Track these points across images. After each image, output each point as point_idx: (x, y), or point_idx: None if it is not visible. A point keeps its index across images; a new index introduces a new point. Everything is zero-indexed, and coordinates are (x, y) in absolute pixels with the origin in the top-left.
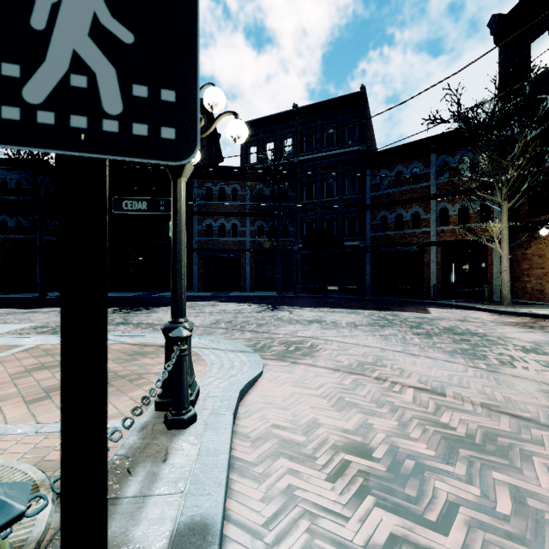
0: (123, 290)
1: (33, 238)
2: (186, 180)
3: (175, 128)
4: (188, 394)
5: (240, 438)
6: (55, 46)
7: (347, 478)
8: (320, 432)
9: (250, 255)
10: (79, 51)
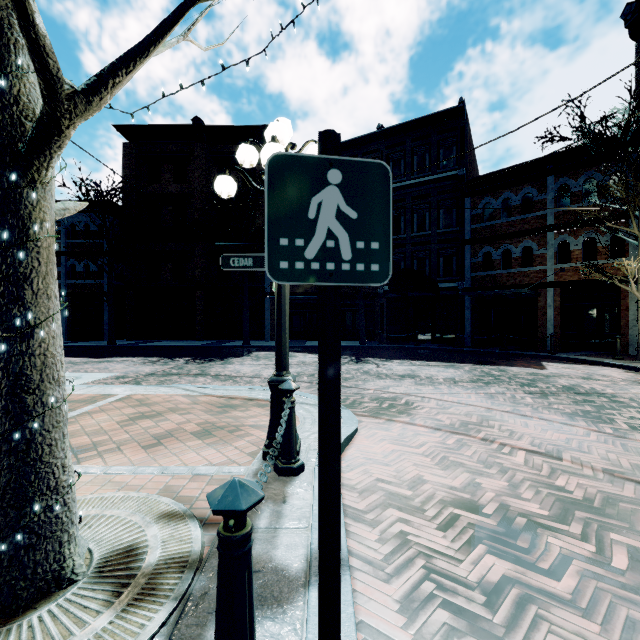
0: (190, 338)
1: (101, 283)
2: None
3: (378, 264)
4: (296, 444)
5: (347, 489)
6: (319, 226)
7: (458, 529)
8: (426, 488)
9: None
10: (330, 227)
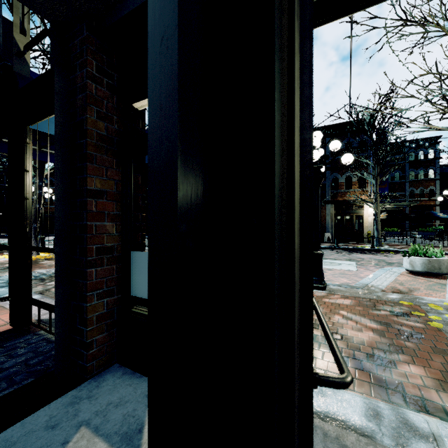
0: None
1: None
2: None
3: None
4: None
5: None
6: None
7: None
8: None
9: None
10: None
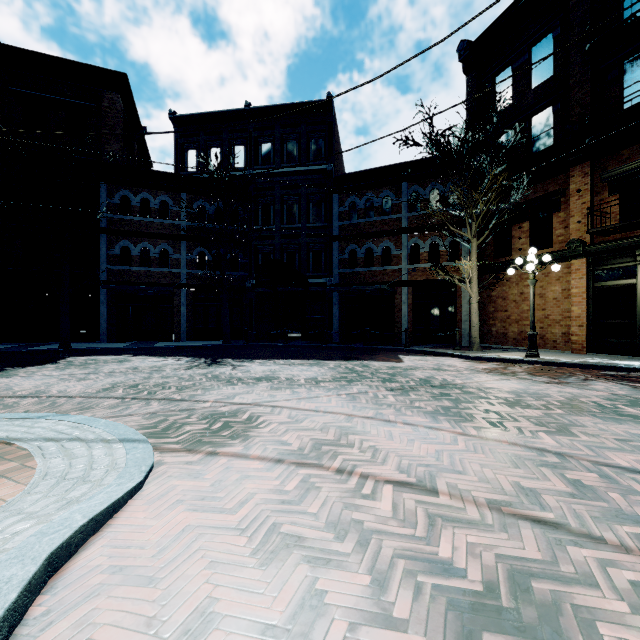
0: None
1: None
2: None
3: None
4: None
5: None
6: None
7: None
8: None
9: (188, 292)
10: None
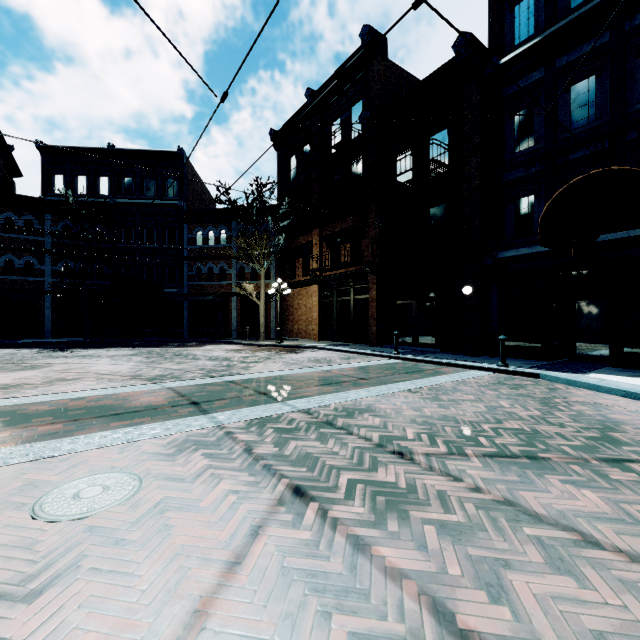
0: None
1: None
2: None
3: None
4: None
5: None
6: None
7: None
8: None
9: (53, 297)
10: None
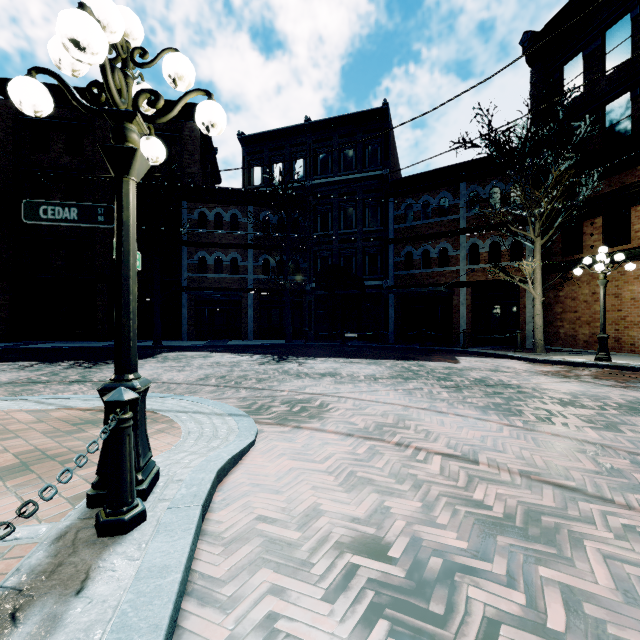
0: (89, 339)
1: None
2: (137, 181)
3: None
4: (132, 482)
5: (209, 541)
6: None
7: (353, 593)
8: (321, 524)
9: (254, 295)
10: None
